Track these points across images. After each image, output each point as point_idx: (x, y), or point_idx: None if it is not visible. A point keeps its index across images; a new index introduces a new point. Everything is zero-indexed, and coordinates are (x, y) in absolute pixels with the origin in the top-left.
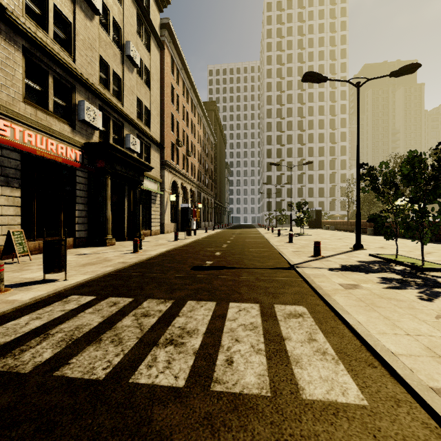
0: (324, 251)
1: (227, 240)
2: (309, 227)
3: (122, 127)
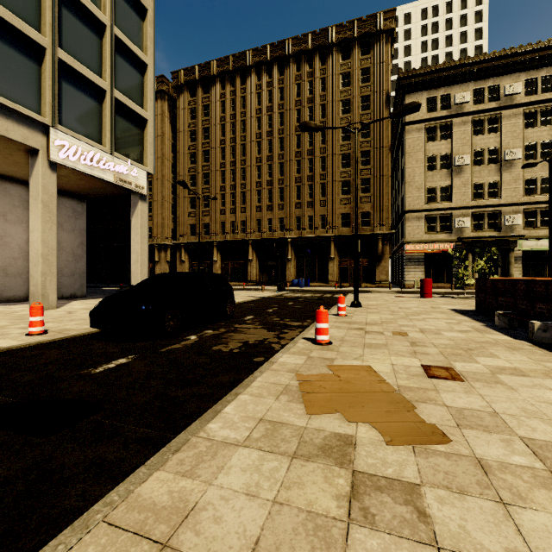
0: None
1: None
2: None
3: (500, 212)
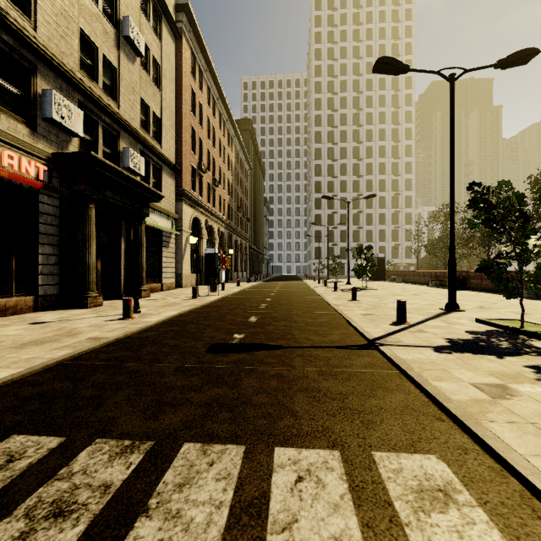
0: (408, 315)
1: (266, 296)
2: (369, 278)
3: (118, 137)
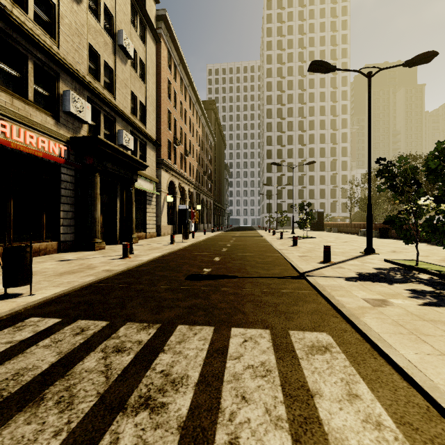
0: (334, 256)
1: (226, 243)
2: (311, 229)
3: (115, 122)
